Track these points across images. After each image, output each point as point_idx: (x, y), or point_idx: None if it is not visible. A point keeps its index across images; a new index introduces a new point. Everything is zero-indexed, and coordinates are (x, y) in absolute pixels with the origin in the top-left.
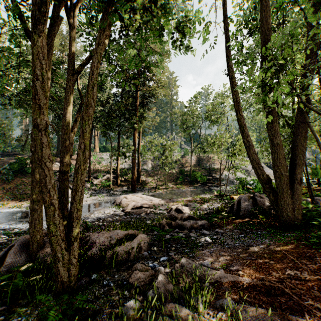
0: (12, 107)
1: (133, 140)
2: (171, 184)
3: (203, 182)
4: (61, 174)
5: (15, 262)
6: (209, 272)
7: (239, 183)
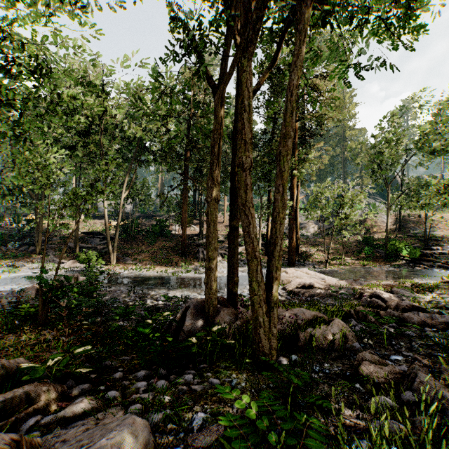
0: (157, 162)
1: (291, 192)
2: (350, 259)
3: (413, 258)
4: (231, 230)
5: (194, 324)
6: None
7: None
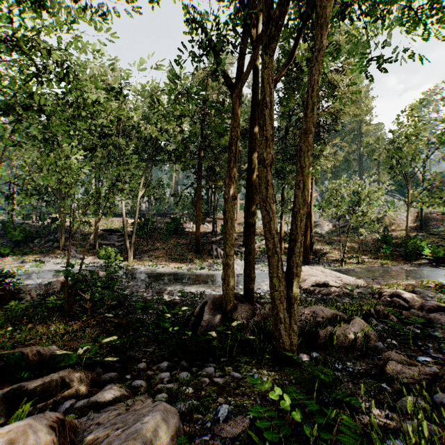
0: (172, 162)
1: None
2: (367, 258)
3: (435, 258)
4: (248, 227)
5: (212, 319)
6: None
7: None
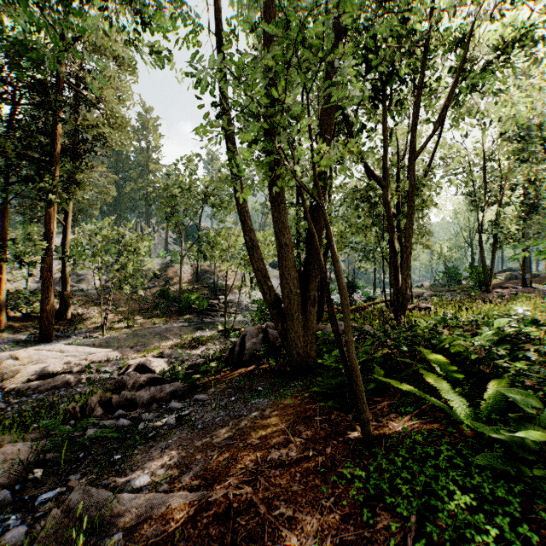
0: None
1: (46, 227)
2: (142, 318)
3: (203, 310)
4: None
5: None
6: (133, 503)
7: (258, 308)
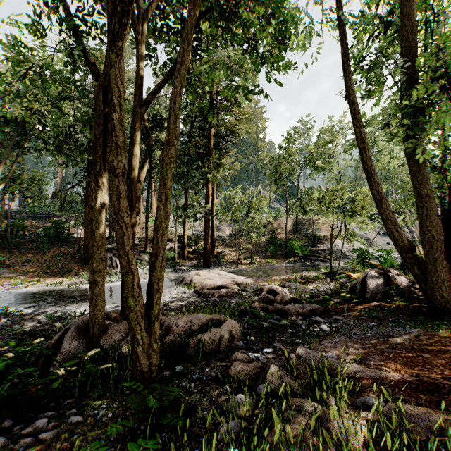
0: (49, 152)
1: (206, 195)
2: (258, 258)
3: (304, 255)
4: None
5: (73, 349)
6: (338, 365)
7: (358, 257)
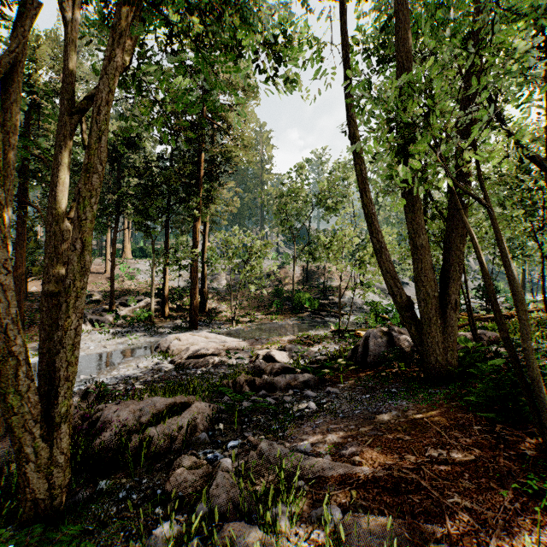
0: None
1: (193, 237)
2: (260, 314)
3: (314, 309)
4: (45, 297)
5: None
6: (306, 462)
7: (371, 311)
